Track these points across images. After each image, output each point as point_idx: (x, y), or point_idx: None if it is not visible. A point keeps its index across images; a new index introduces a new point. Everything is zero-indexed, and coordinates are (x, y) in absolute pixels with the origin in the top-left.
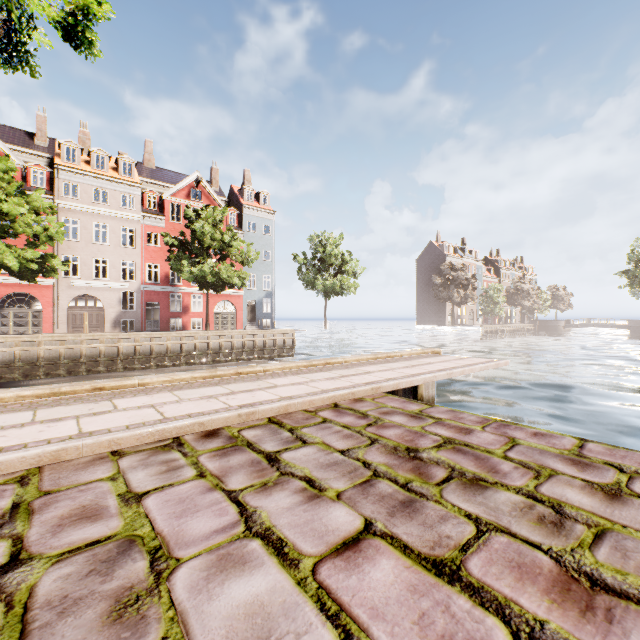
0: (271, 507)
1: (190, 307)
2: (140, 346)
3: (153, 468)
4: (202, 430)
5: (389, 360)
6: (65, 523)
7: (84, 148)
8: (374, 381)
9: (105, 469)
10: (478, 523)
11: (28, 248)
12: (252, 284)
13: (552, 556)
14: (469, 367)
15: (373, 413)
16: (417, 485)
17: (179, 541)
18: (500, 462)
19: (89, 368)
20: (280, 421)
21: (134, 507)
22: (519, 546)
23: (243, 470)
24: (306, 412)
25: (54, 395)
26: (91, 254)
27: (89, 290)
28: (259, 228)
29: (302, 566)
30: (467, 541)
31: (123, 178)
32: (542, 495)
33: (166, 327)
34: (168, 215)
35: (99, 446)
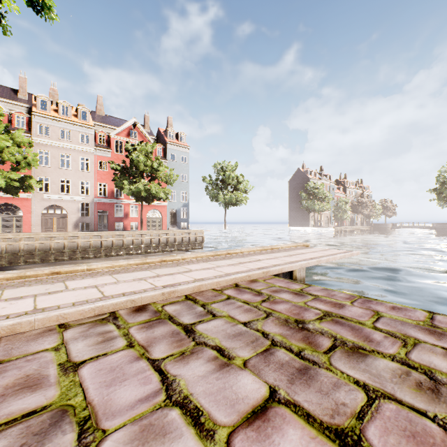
0: (188, 375)
1: (129, 214)
2: (93, 241)
3: (91, 339)
4: (133, 306)
5: (273, 251)
6: (8, 393)
7: (53, 100)
8: (264, 266)
9: (51, 340)
10: (367, 390)
11: (12, 171)
12: (173, 198)
13: (440, 424)
14: (332, 256)
15: (265, 291)
16: (309, 353)
17: (107, 411)
18: (372, 332)
19: (56, 257)
20: (194, 298)
21: (71, 376)
22: (408, 413)
23: (165, 340)
24: (214, 291)
25: (20, 278)
26: (58, 176)
27: (57, 202)
28: (178, 158)
29: (217, 437)
30: (361, 408)
31: (81, 122)
32: (413, 362)
33: (112, 228)
34: (113, 148)
35: (49, 320)
